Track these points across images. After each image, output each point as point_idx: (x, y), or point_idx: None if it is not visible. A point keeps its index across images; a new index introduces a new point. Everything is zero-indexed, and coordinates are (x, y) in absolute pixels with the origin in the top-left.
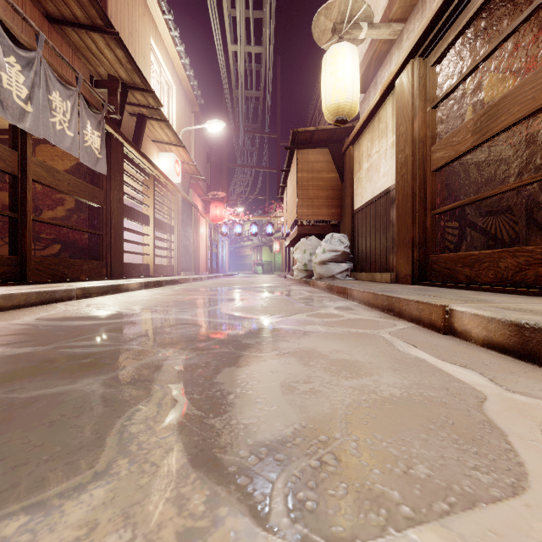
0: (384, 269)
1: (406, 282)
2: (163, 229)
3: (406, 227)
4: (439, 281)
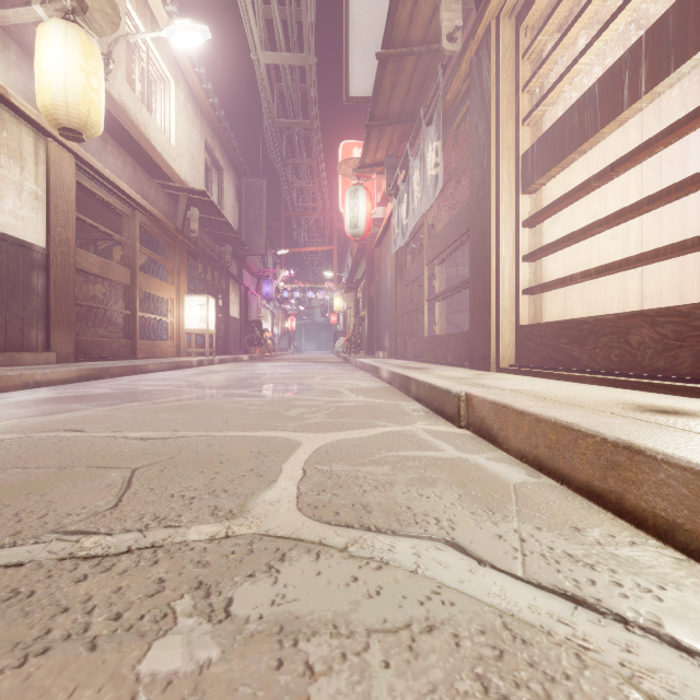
0: (16, 348)
1: (68, 361)
2: None
3: (69, 308)
4: (87, 358)
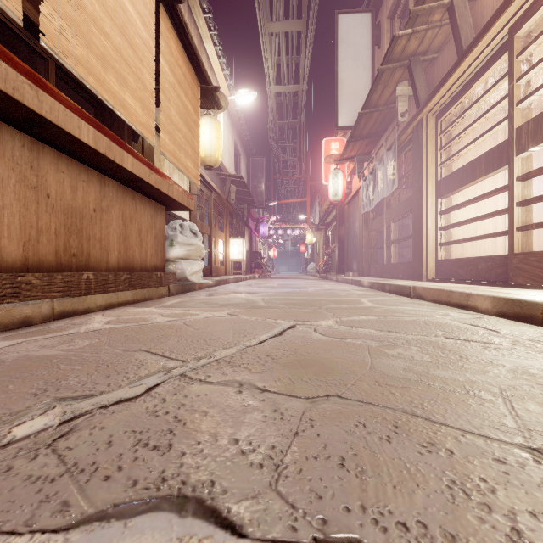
0: None
1: None
2: None
3: None
4: None
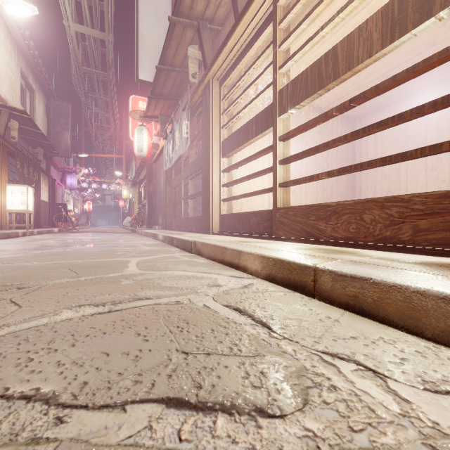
0: None
1: None
2: (327, 80)
3: None
4: None
